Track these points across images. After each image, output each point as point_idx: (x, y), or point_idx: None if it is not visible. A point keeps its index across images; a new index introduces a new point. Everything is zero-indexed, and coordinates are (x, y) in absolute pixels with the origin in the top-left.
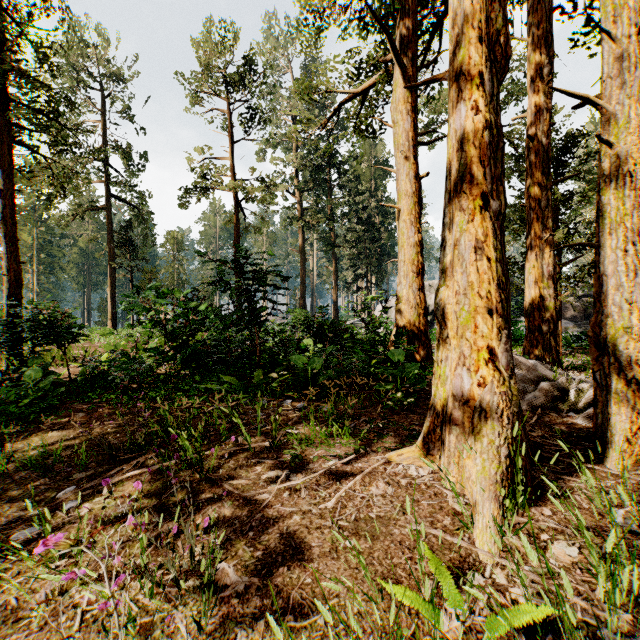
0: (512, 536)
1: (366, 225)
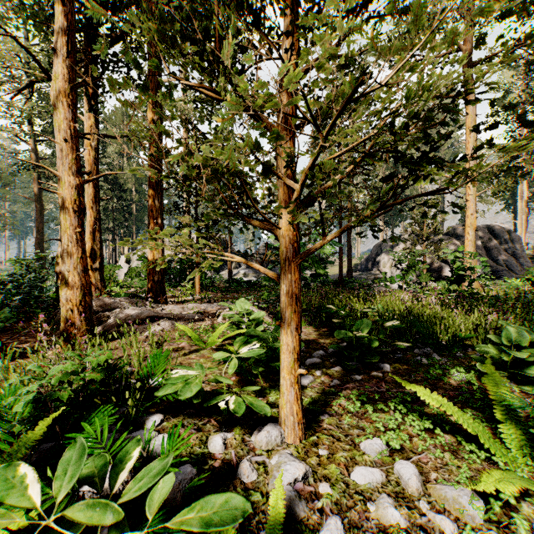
0: None
1: (112, 185)
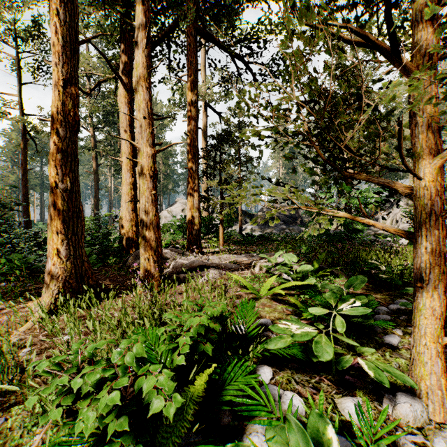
0: (37, 324)
1: None
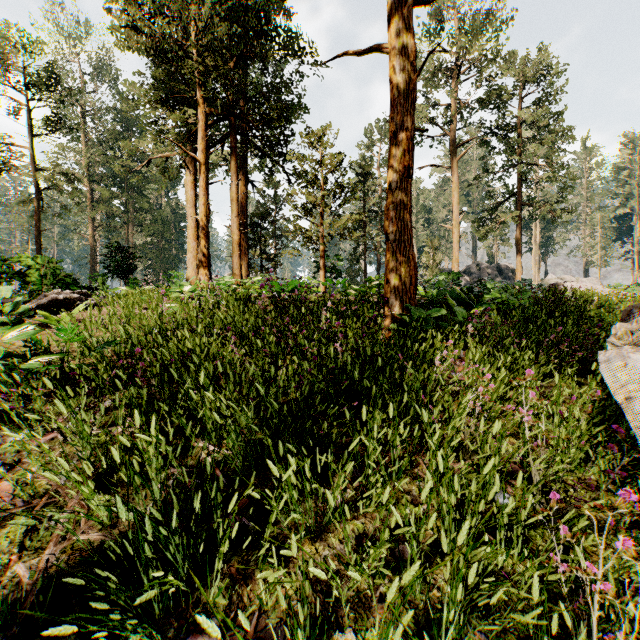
0: None
1: (159, 224)
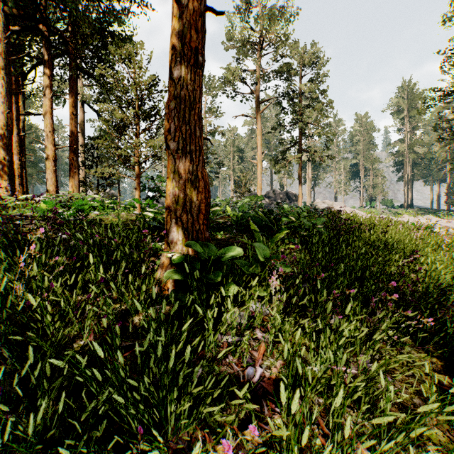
0: None
1: None
